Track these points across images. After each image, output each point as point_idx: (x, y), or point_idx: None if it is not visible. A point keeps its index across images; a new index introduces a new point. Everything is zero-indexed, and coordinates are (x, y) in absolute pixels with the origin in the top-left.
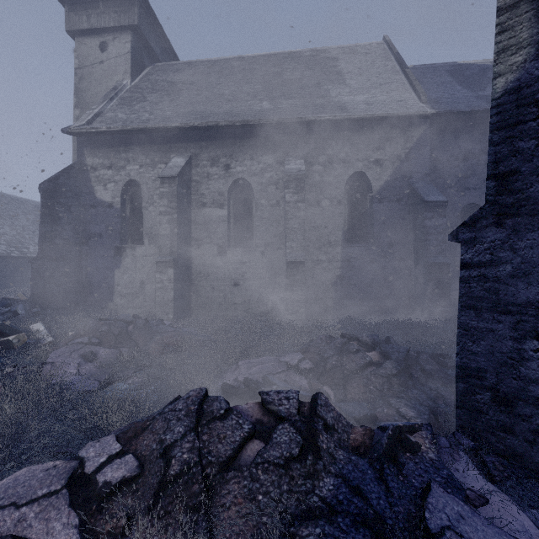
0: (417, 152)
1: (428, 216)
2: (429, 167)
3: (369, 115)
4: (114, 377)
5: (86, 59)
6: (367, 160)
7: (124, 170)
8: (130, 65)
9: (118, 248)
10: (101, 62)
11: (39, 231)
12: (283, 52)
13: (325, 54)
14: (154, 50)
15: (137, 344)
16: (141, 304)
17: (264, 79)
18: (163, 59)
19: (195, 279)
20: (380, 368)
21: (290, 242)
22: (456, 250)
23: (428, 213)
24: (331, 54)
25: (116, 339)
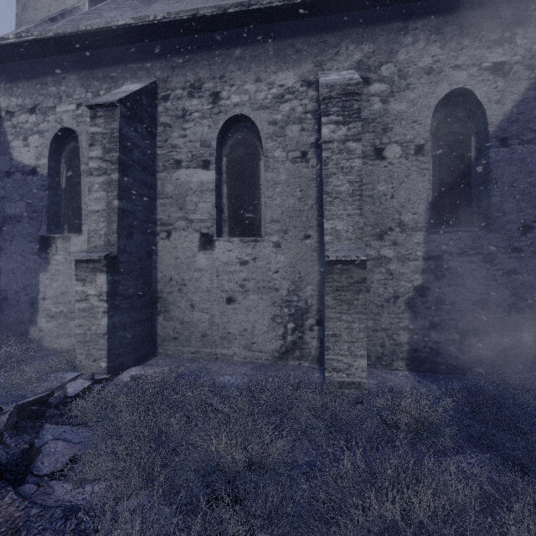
0: None
1: None
2: None
3: None
4: None
5: None
6: (477, 66)
7: (53, 113)
8: None
9: (44, 239)
10: None
11: None
12: None
13: None
14: None
15: None
16: None
17: None
18: None
19: (163, 289)
20: None
21: (331, 220)
22: None
23: None
24: None
25: None
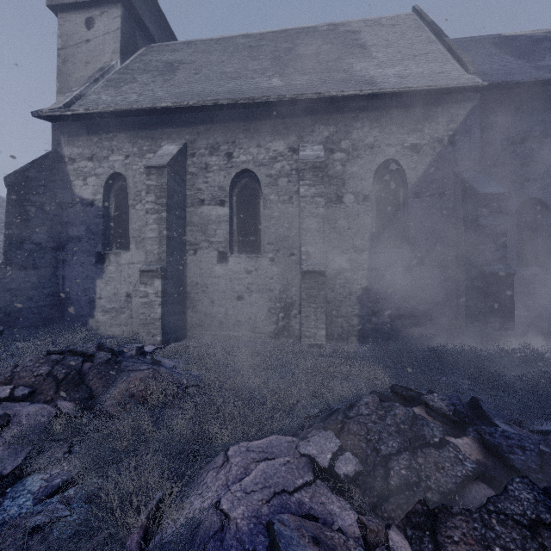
0: (463, 134)
1: (483, 212)
2: (478, 152)
3: (404, 88)
4: (33, 461)
5: (70, 38)
6: (401, 145)
7: (107, 161)
8: (120, 43)
9: (100, 254)
10: (87, 41)
11: (4, 233)
12: (296, 28)
13: (345, 27)
14: (149, 28)
15: (92, 392)
16: (126, 321)
17: (273, 55)
18: (160, 40)
19: (191, 291)
20: (504, 496)
21: (306, 246)
22: (512, 256)
23: (483, 209)
24: (352, 27)
25: (58, 387)
